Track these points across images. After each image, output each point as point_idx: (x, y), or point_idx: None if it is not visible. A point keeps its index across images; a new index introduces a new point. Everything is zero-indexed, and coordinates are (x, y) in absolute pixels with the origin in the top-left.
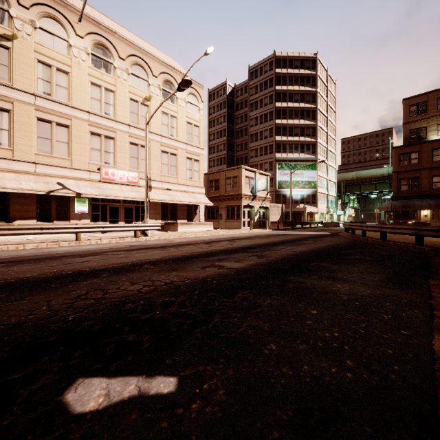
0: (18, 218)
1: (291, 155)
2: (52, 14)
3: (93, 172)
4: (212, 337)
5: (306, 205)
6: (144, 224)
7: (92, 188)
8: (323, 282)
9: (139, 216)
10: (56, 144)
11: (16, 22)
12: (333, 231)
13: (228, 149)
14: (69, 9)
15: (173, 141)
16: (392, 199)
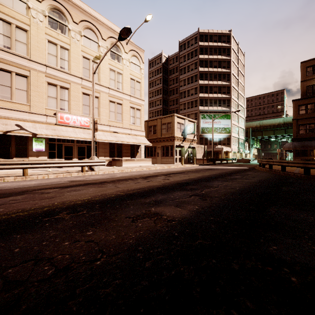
0: None
1: (211, 107)
2: None
3: (49, 117)
4: None
5: (222, 146)
6: (90, 160)
7: (48, 130)
8: None
9: (91, 154)
10: (16, 91)
11: None
12: (248, 166)
13: (163, 104)
14: None
15: (119, 93)
16: (293, 141)
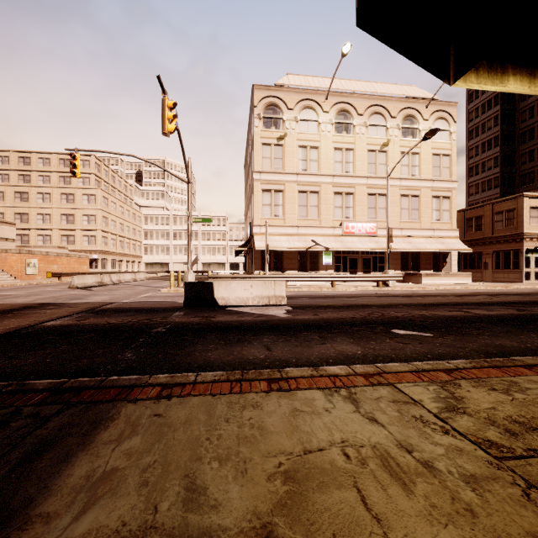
0: (288, 269)
1: None
2: (307, 104)
3: (336, 228)
4: (451, 331)
5: None
6: (386, 275)
7: (336, 242)
8: None
9: (377, 267)
10: (310, 208)
11: (286, 123)
12: None
13: (503, 164)
14: (318, 94)
15: (415, 182)
16: None
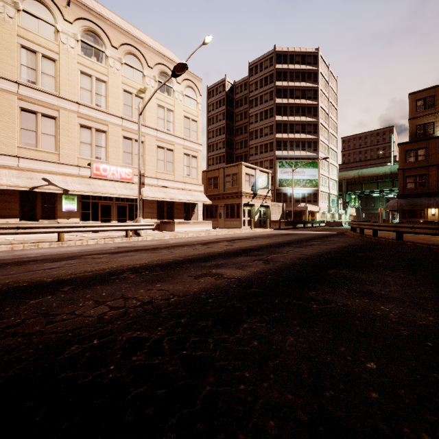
0: None
1: (292, 152)
2: None
3: (82, 168)
4: None
5: (307, 204)
6: (136, 223)
7: (81, 185)
8: (358, 300)
9: (134, 215)
10: (42, 136)
11: None
12: (338, 230)
13: (227, 147)
14: None
15: (170, 136)
16: (398, 198)
